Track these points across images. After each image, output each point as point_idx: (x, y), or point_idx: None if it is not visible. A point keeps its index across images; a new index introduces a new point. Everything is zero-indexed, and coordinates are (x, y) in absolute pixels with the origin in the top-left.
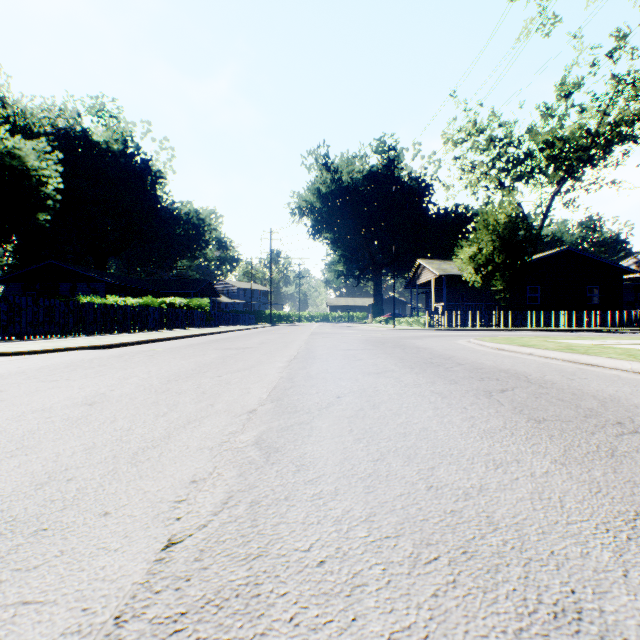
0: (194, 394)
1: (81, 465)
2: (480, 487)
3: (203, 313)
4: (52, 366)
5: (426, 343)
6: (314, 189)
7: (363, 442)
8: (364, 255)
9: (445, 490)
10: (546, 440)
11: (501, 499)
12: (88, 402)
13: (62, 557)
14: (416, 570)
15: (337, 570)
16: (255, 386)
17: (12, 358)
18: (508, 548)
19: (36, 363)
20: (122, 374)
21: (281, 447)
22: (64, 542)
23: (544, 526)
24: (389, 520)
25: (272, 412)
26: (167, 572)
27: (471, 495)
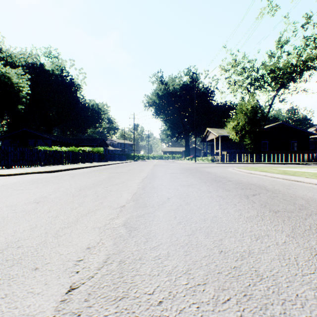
0: (93, 197)
1: (27, 238)
2: (249, 251)
3: (100, 155)
4: (21, 182)
5: (212, 170)
6: (155, 93)
7: (182, 224)
8: (180, 126)
9: (229, 253)
10: (281, 223)
11: (262, 259)
12: (36, 201)
13: (5, 299)
14: (217, 308)
15: (170, 308)
16: (125, 192)
17: (1, 177)
18: (270, 292)
19: (13, 180)
20: (56, 186)
21: (137, 227)
22: (8, 288)
23: (289, 277)
24: (199, 273)
25: (133, 207)
26: (67, 309)
27: (244, 257)
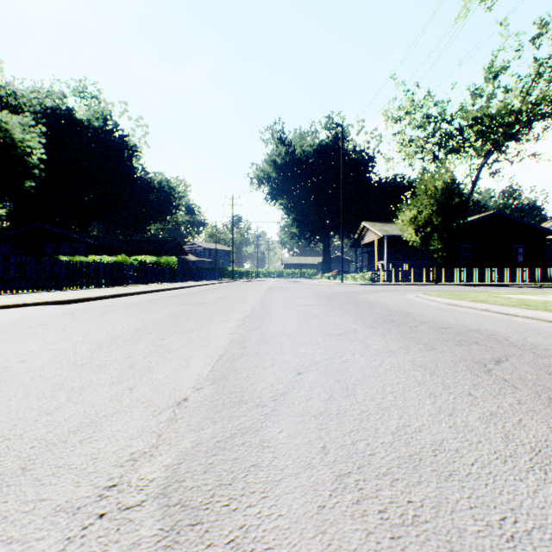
0: (118, 368)
1: None
2: None
3: (171, 270)
4: None
5: (377, 298)
6: (270, 161)
7: (350, 488)
8: (314, 219)
9: None
10: None
11: None
12: None
13: None
14: None
15: None
16: (198, 354)
17: None
18: None
19: None
20: (54, 336)
21: (204, 506)
22: None
23: None
24: None
25: (208, 404)
26: None
27: None
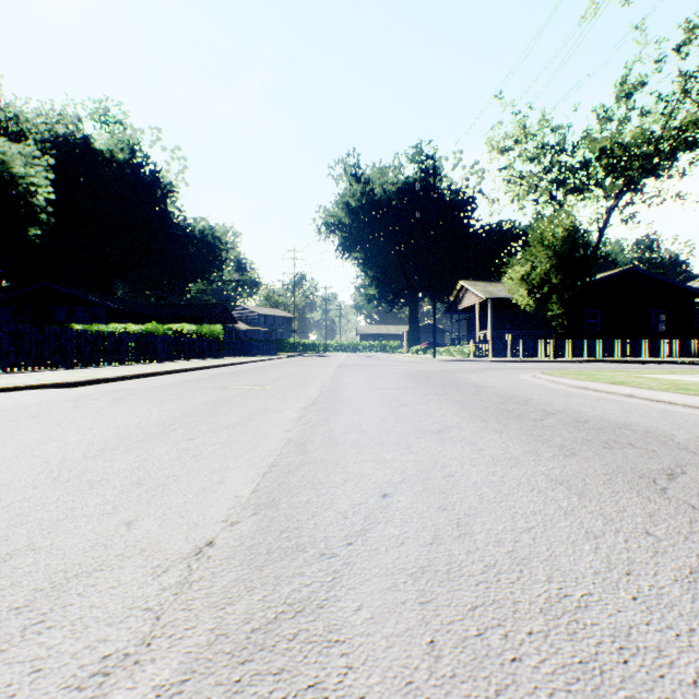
0: (118, 487)
1: None
2: None
3: (215, 342)
4: None
5: (482, 379)
6: (343, 203)
7: None
8: (398, 277)
9: None
10: None
11: None
12: None
13: None
14: None
15: None
16: (238, 463)
17: None
18: None
19: None
20: (41, 434)
21: None
22: None
23: None
24: None
25: (245, 552)
26: None
27: None
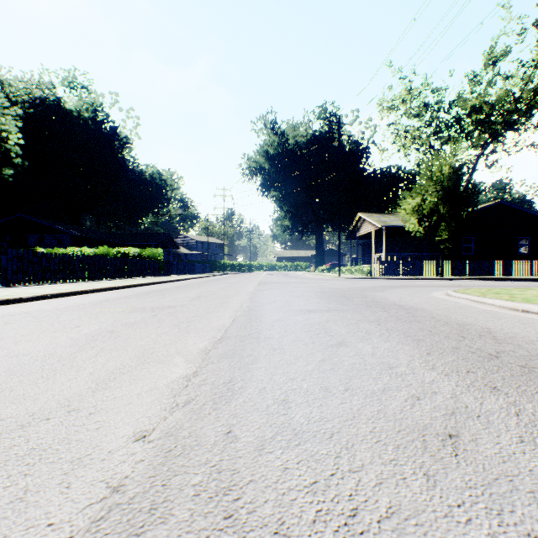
0: None
1: None
2: None
3: (156, 262)
4: None
5: (401, 298)
6: (263, 151)
7: None
8: (307, 211)
9: None
10: None
11: None
12: None
13: None
14: None
15: None
16: None
17: None
18: None
19: None
20: None
21: None
22: None
23: None
24: None
25: None
26: None
27: None
